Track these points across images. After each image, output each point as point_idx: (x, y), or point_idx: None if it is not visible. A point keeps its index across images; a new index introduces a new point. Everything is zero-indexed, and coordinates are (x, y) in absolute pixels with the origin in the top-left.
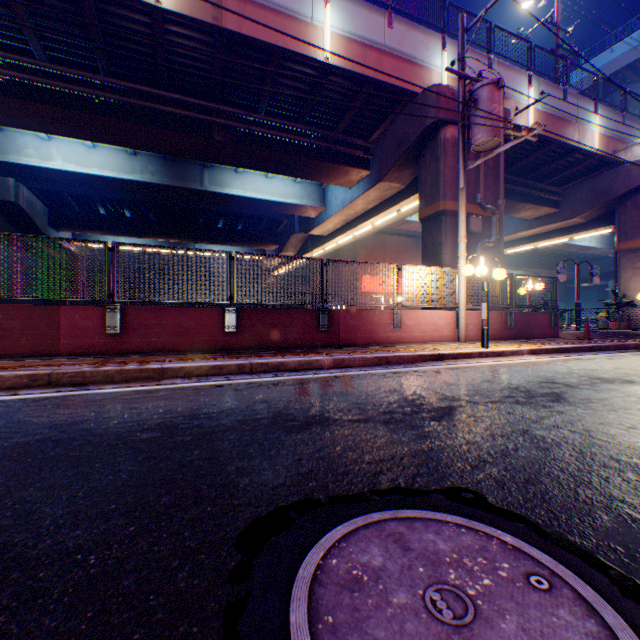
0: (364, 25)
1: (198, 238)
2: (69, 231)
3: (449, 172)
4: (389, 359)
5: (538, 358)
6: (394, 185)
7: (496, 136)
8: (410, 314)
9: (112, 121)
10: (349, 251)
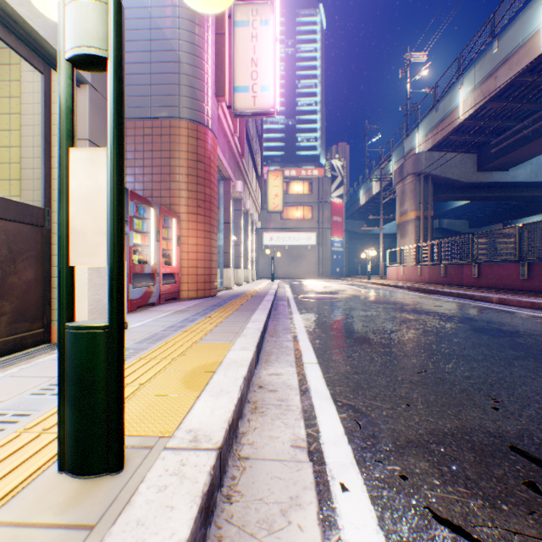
0: None
1: None
2: None
3: None
4: (540, 305)
5: None
6: None
7: None
8: None
9: None
10: None
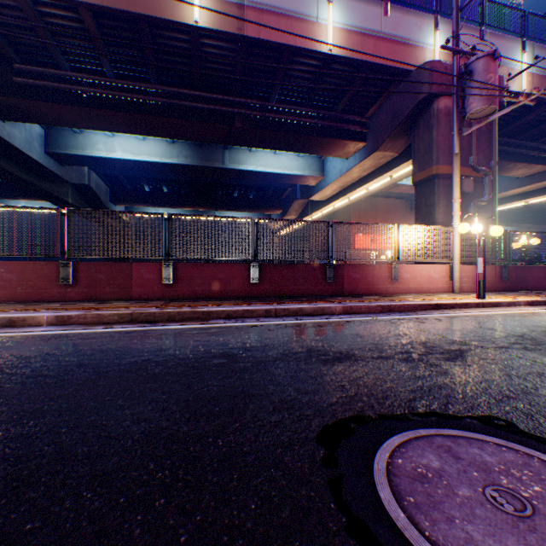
0: (362, 17)
1: (218, 206)
2: (123, 205)
3: (442, 139)
4: (391, 307)
5: (536, 309)
6: (388, 154)
7: (491, 103)
8: (406, 268)
9: (159, 119)
10: (343, 213)
